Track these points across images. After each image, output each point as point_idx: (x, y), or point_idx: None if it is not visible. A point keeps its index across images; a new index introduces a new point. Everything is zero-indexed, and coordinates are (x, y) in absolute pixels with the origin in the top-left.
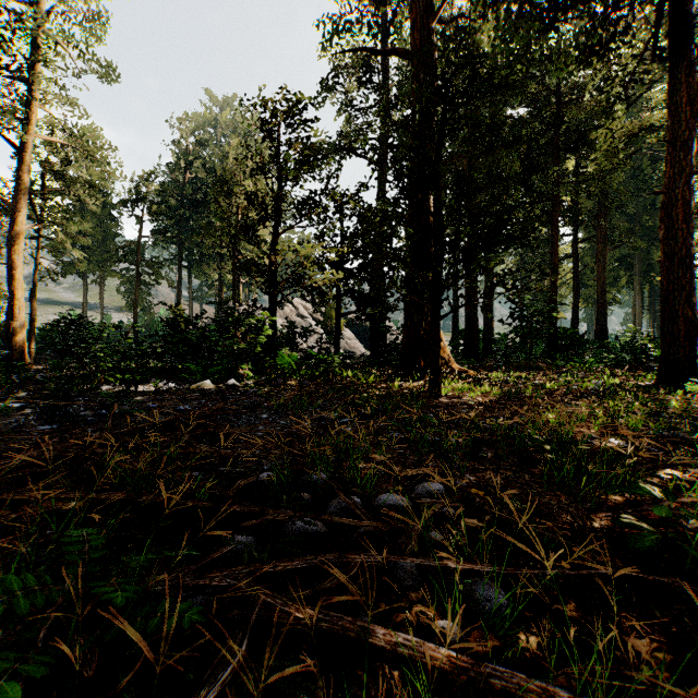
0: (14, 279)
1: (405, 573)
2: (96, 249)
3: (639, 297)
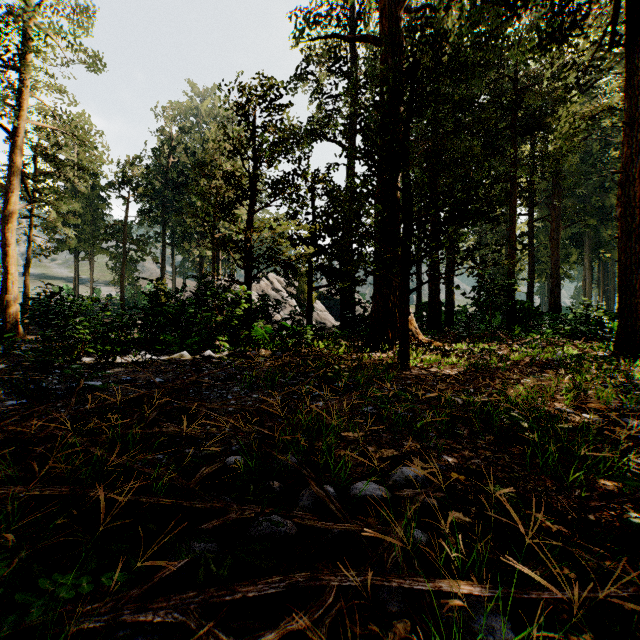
0: (8, 255)
1: (388, 592)
2: (86, 227)
3: (589, 272)
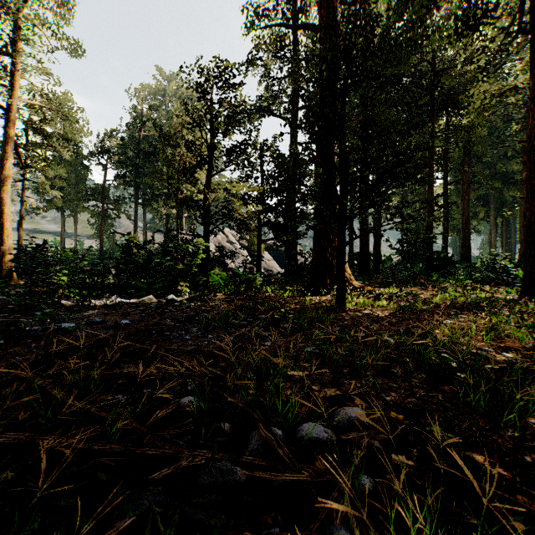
0: (4, 213)
1: None
2: (71, 190)
3: (494, 227)
